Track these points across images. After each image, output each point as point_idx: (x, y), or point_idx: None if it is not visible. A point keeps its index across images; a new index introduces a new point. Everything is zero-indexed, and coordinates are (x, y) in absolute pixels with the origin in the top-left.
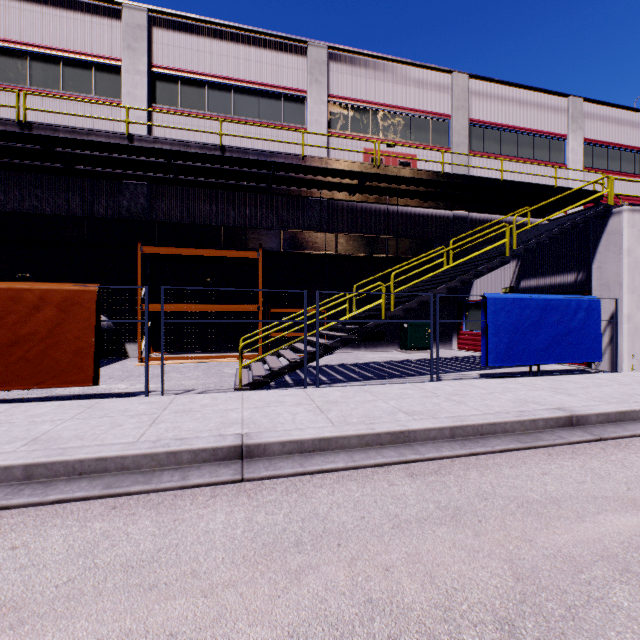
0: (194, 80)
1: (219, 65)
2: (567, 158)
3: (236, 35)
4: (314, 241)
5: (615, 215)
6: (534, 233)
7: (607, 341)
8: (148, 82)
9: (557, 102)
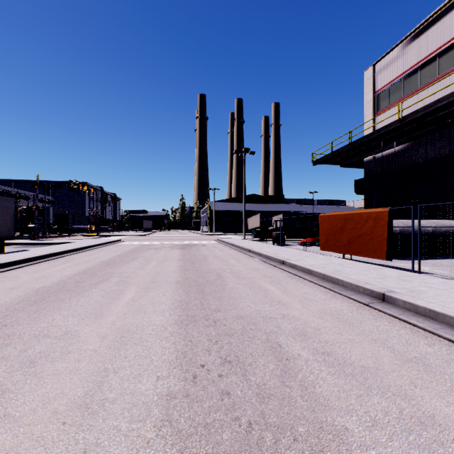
0: None
1: None
2: None
3: None
4: None
5: None
6: None
7: None
8: None
9: None
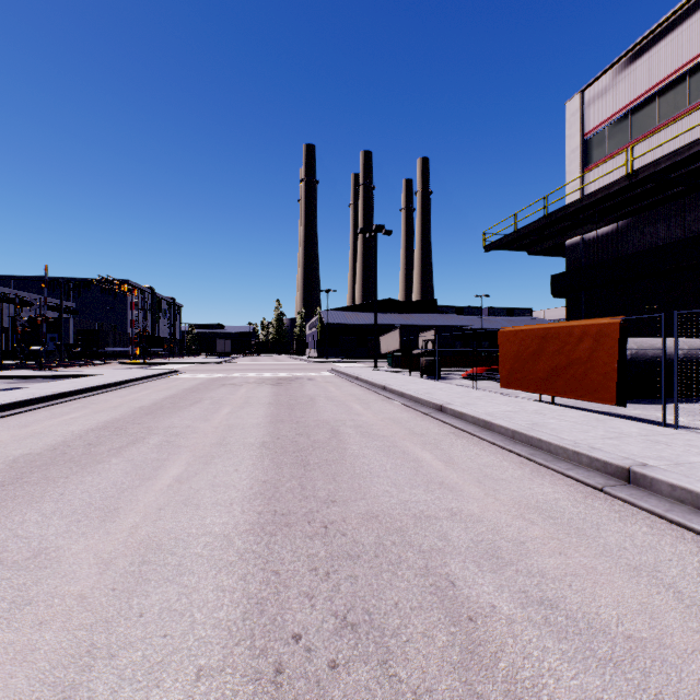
0: None
1: None
2: None
3: None
4: None
5: None
6: None
7: None
8: None
9: None
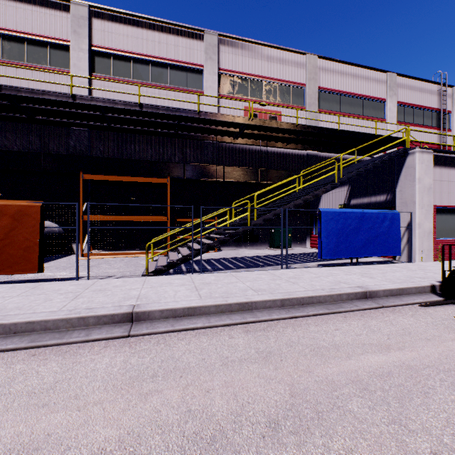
0: (122, 56)
1: (140, 46)
2: (386, 115)
3: (153, 25)
4: (208, 171)
5: (410, 155)
6: (356, 167)
7: (405, 241)
8: (89, 57)
9: (379, 76)
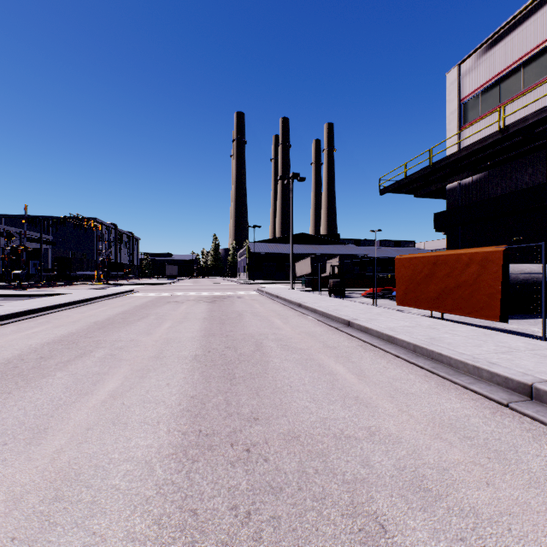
0: None
1: None
2: None
3: None
4: None
5: None
6: None
7: None
8: None
9: None
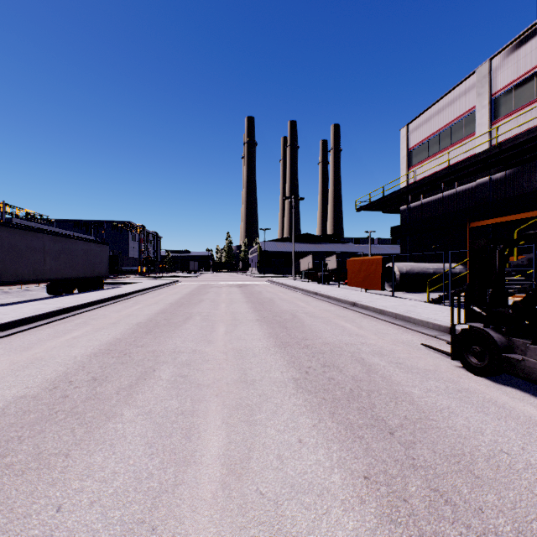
0: (524, 80)
1: None
2: None
3: None
4: None
5: None
6: None
7: None
8: (489, 109)
9: None
